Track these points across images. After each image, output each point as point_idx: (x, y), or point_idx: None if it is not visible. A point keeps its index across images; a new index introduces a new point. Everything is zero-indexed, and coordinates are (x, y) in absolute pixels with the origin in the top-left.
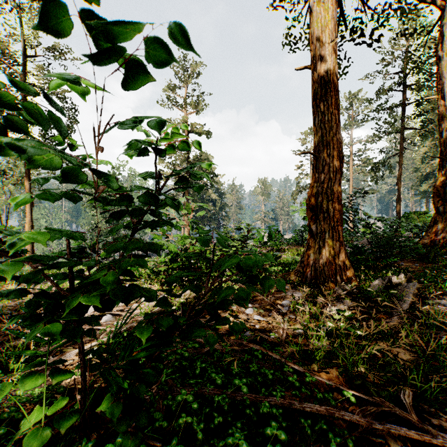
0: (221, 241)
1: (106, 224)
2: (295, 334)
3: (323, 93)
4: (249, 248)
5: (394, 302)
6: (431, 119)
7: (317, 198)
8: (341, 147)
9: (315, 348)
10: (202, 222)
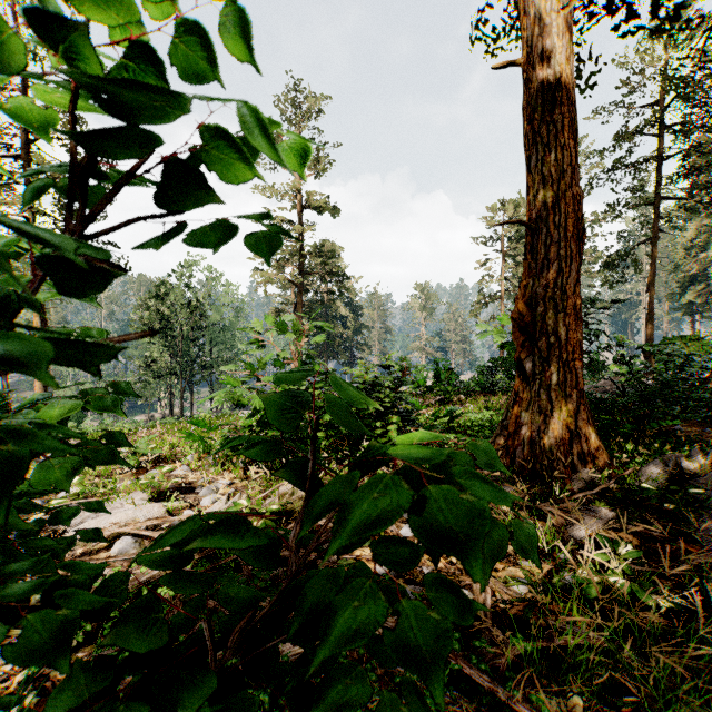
0: (343, 406)
1: (170, 357)
2: (514, 599)
3: (548, 108)
4: (405, 401)
5: (696, 512)
6: (707, 182)
7: (535, 308)
8: (581, 210)
9: (567, 643)
10: (324, 354)
